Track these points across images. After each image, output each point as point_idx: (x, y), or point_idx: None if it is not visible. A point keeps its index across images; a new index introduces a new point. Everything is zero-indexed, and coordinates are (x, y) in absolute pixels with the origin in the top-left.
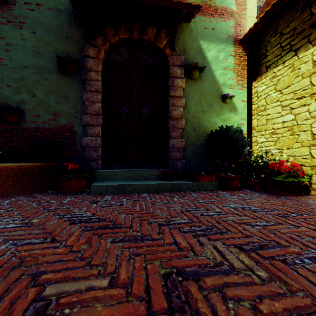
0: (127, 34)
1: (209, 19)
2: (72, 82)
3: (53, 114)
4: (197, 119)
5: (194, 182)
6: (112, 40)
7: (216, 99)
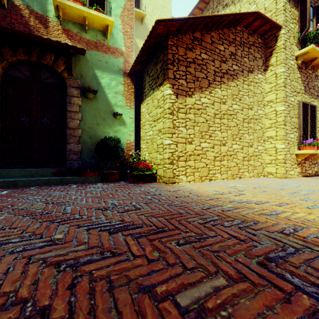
0: (26, 56)
1: (103, 54)
2: None
3: None
4: (92, 130)
5: (80, 177)
6: (10, 60)
7: (109, 115)
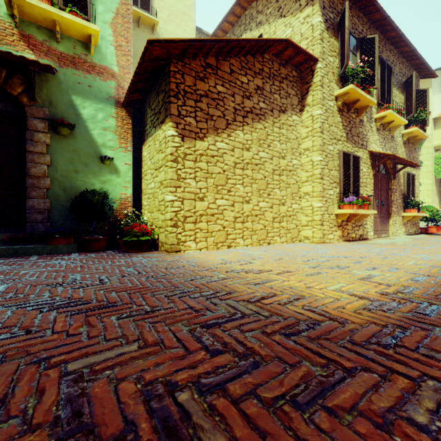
0: None
1: (84, 74)
2: None
3: None
4: (68, 179)
5: (46, 245)
6: None
7: (94, 160)
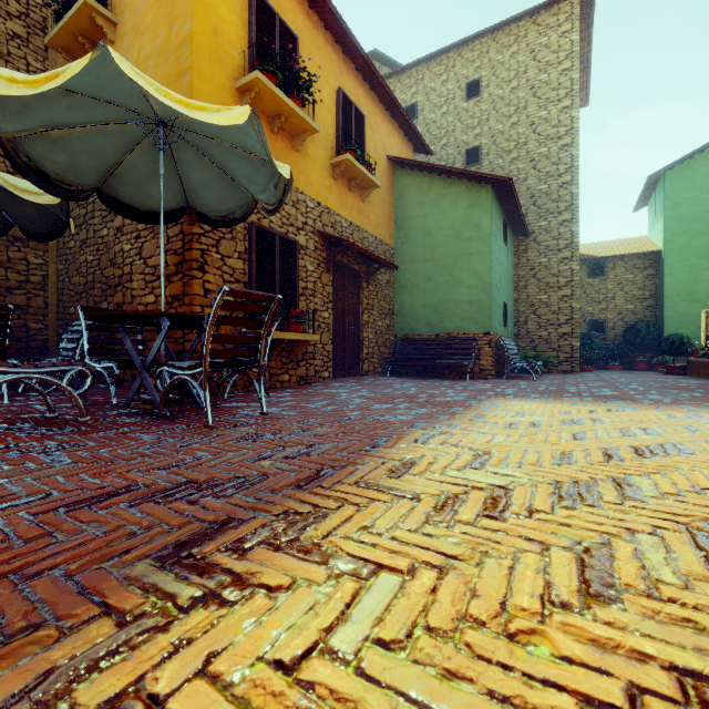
0: None
1: None
2: None
3: None
4: None
5: None
6: None
7: None
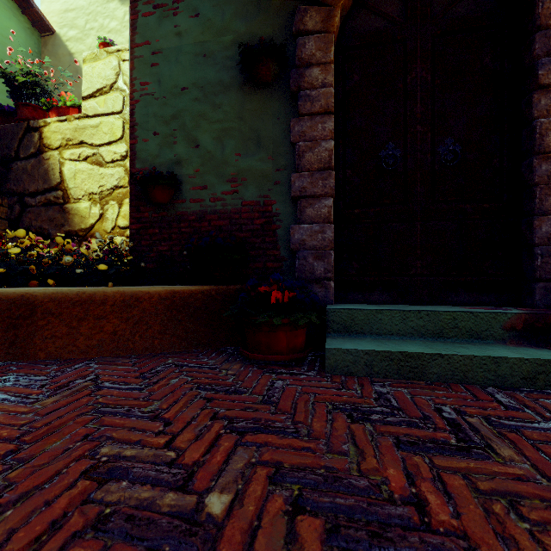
0: None
1: None
2: (269, 102)
3: (231, 180)
4: None
5: None
6: None
7: None
